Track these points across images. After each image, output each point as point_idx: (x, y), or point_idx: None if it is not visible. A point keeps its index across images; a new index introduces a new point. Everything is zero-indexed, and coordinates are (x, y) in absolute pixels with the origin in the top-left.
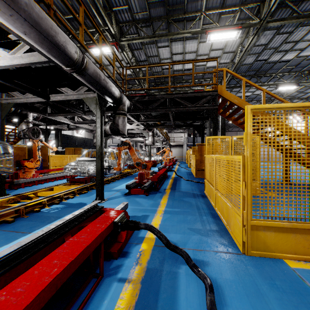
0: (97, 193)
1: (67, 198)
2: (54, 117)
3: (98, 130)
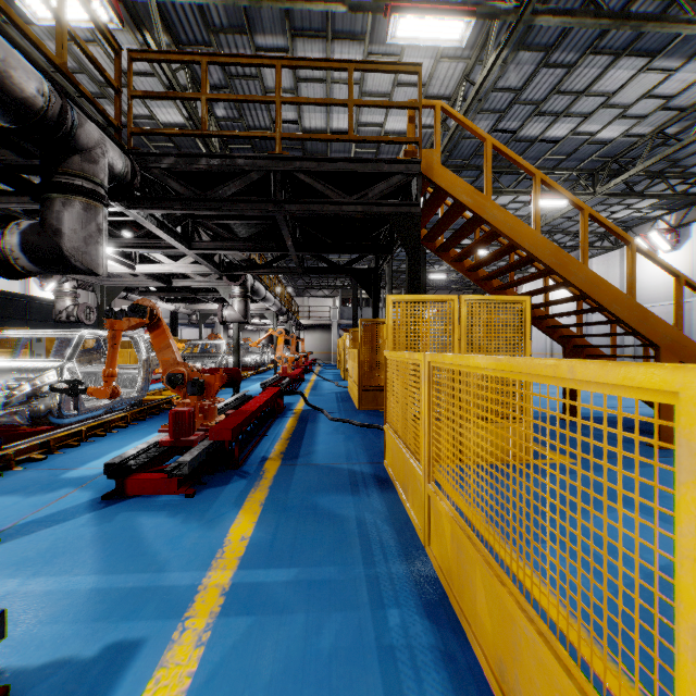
0: None
1: None
2: None
3: None
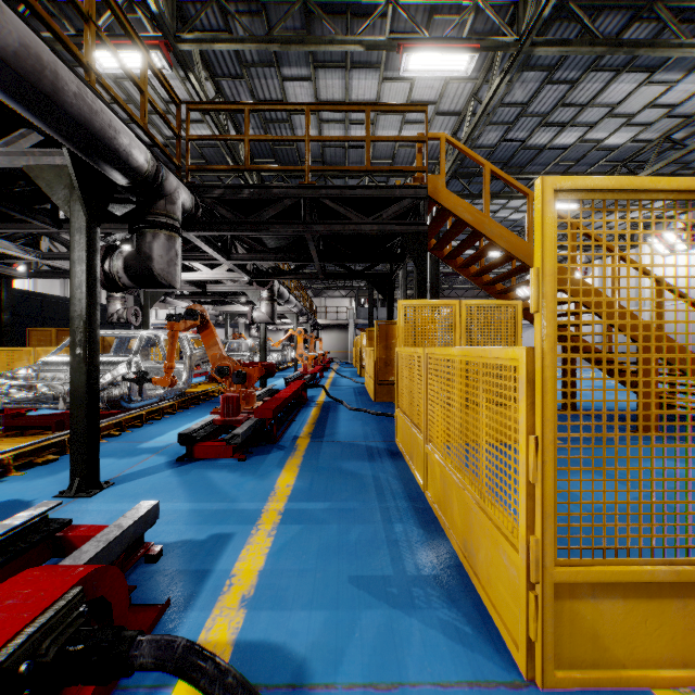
0: (73, 468)
1: None
2: None
3: (78, 269)
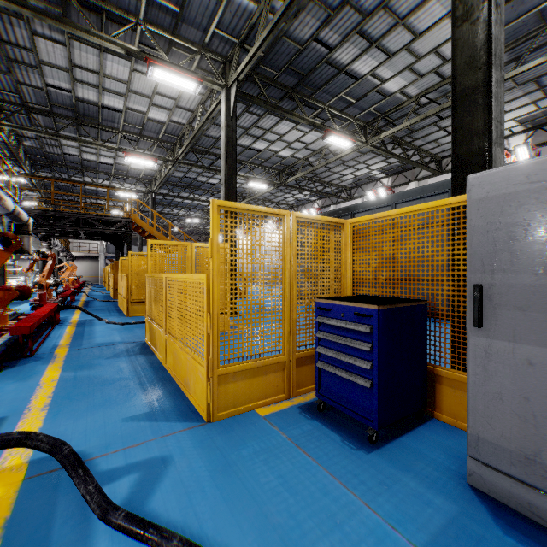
0: None
1: None
2: None
3: None
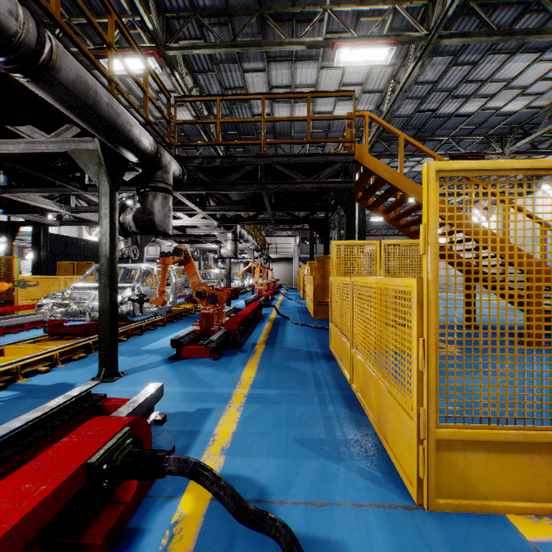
0: (101, 362)
1: (34, 372)
2: (17, 195)
3: (104, 222)
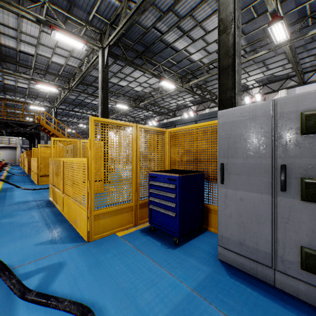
0: None
1: None
2: None
3: None
